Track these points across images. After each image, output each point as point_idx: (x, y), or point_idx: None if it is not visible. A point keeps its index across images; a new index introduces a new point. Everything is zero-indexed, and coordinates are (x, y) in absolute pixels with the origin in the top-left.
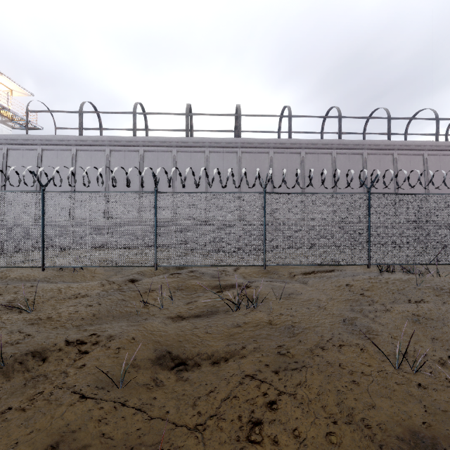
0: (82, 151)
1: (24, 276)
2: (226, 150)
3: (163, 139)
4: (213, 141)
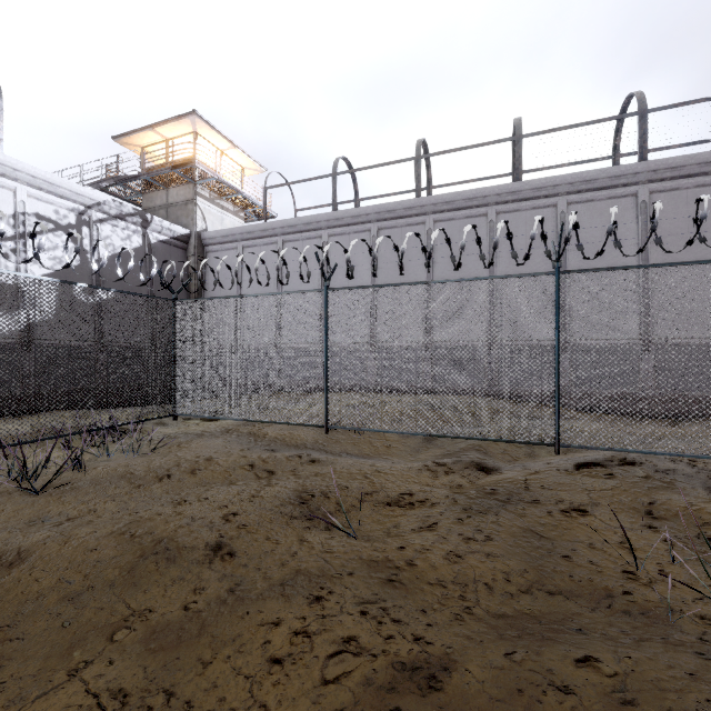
0: (336, 236)
1: (286, 437)
2: (607, 193)
3: (471, 194)
4: (578, 180)
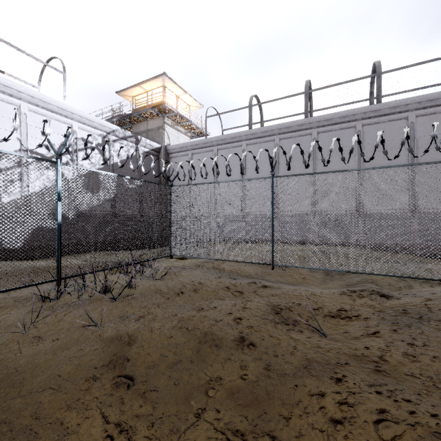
0: (251, 145)
1: (237, 270)
2: None
3: (344, 113)
4: (424, 100)
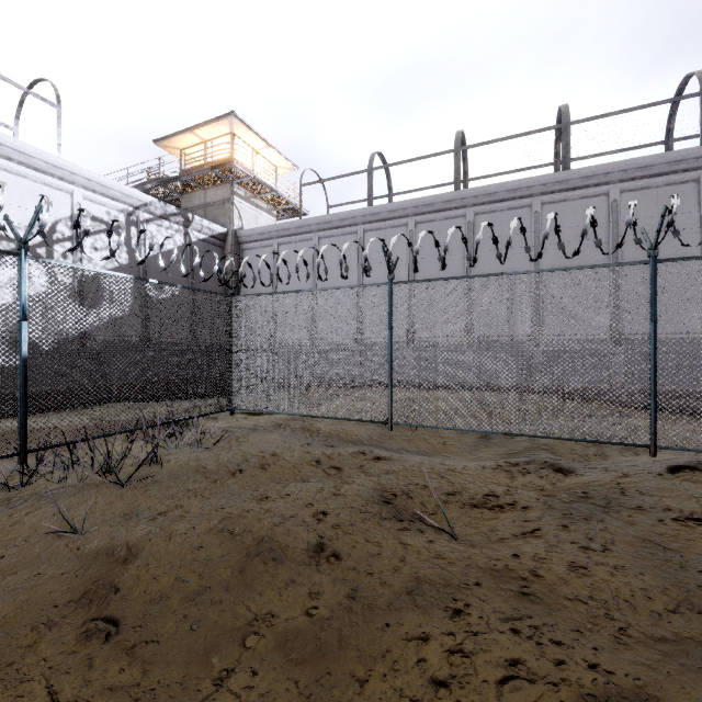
0: (372, 231)
1: (340, 432)
2: (665, 179)
3: (514, 185)
4: (632, 167)
